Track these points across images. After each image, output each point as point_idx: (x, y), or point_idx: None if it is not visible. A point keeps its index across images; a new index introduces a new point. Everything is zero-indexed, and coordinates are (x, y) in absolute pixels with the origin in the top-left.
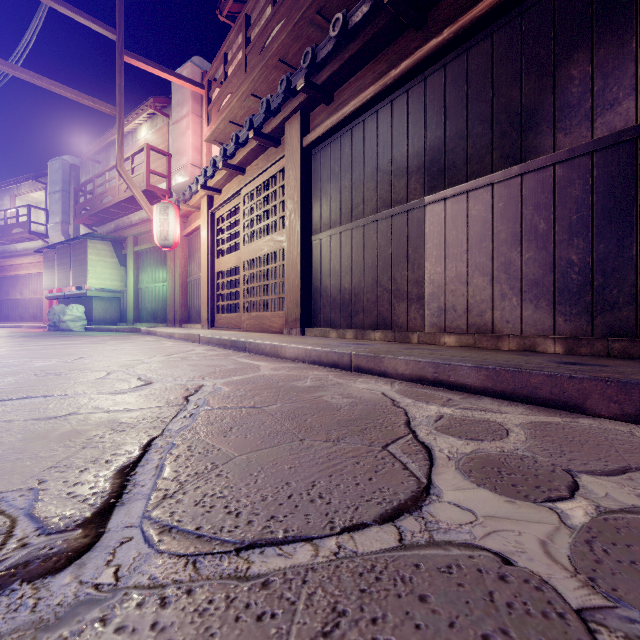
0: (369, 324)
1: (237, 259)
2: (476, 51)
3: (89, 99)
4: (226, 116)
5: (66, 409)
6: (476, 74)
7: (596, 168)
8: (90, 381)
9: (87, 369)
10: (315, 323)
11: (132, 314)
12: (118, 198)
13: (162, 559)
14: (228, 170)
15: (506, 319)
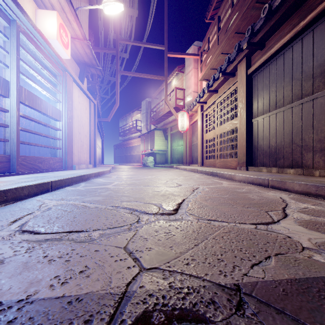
0: (287, 165)
1: (214, 134)
2: None
3: (156, 76)
4: (209, 67)
5: (159, 189)
6: None
7: None
8: (162, 183)
9: (160, 180)
10: (254, 164)
11: (170, 160)
12: (164, 112)
13: (191, 218)
14: (209, 93)
15: None
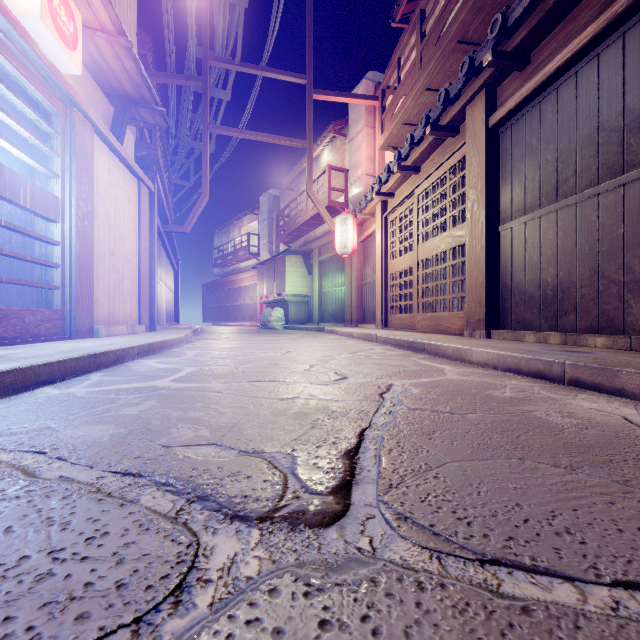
0: (584, 326)
1: (411, 259)
2: None
3: (288, 140)
4: (399, 120)
5: (291, 393)
6: None
7: None
8: (300, 372)
9: (295, 361)
10: (504, 324)
11: (317, 315)
12: (306, 217)
13: (406, 544)
14: (402, 172)
15: None
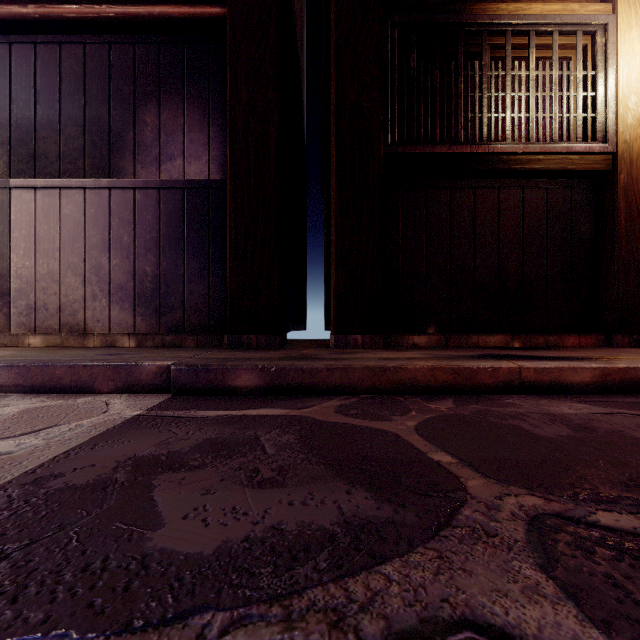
0: None
1: None
2: (69, 50)
3: None
4: None
5: None
6: (69, 73)
7: (162, 202)
8: None
9: None
10: None
11: None
12: None
13: None
14: None
15: (97, 318)
